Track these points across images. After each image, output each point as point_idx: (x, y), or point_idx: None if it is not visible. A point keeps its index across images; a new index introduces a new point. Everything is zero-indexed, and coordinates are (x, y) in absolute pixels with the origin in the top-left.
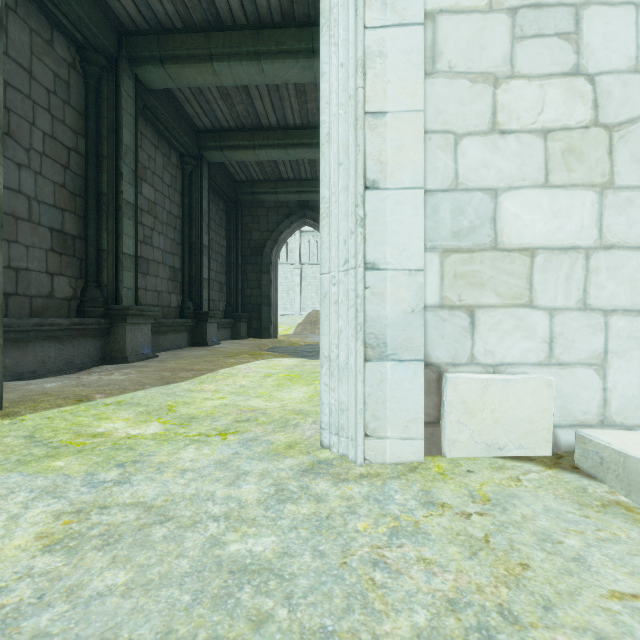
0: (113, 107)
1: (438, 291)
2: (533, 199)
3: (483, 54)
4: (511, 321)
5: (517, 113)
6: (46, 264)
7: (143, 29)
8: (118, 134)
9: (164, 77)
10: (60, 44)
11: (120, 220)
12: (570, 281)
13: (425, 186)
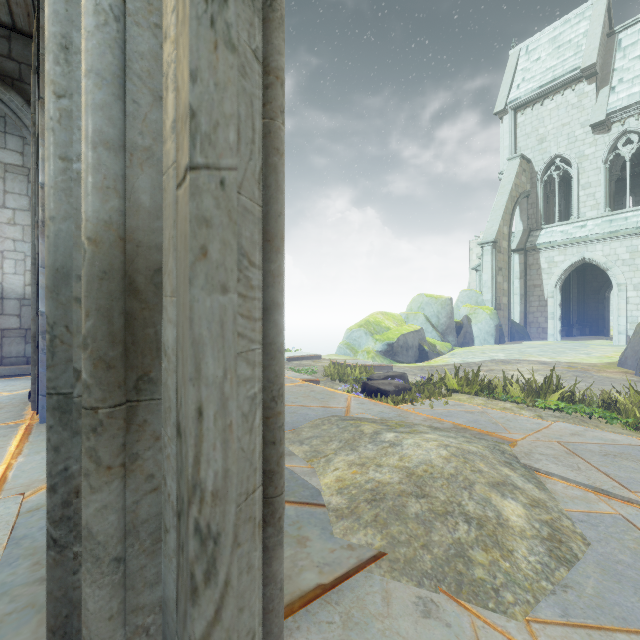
0: None
1: (629, 327)
2: None
3: (635, 302)
4: None
5: None
6: None
7: None
8: None
9: None
10: None
11: None
12: None
13: (627, 316)
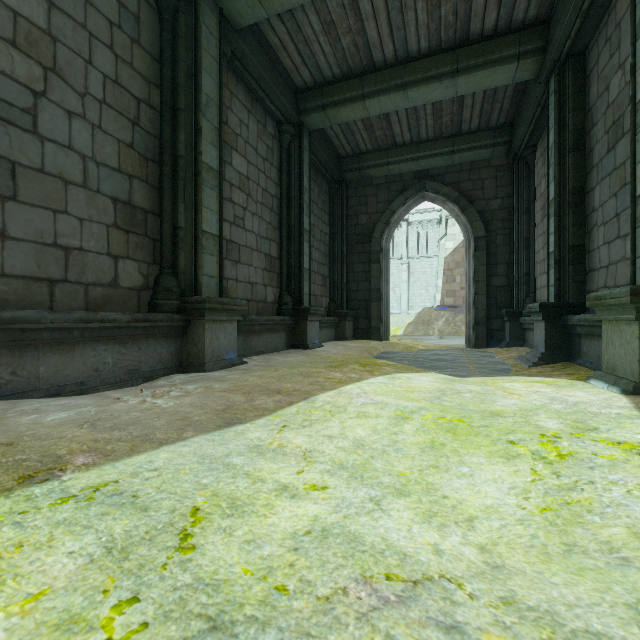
0: (191, 47)
1: None
2: None
3: None
4: None
5: None
6: (107, 244)
7: None
8: (197, 80)
9: (252, 3)
10: None
11: (199, 189)
12: None
13: None
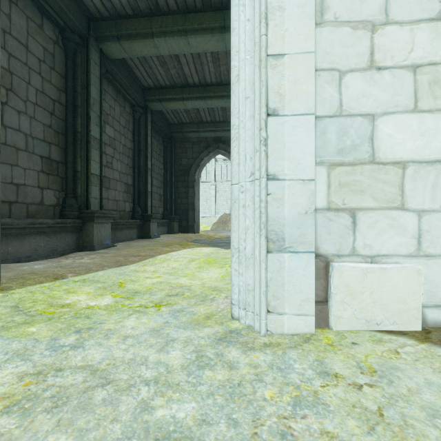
0: (85, 71)
1: (326, 197)
2: (404, 122)
3: (363, 6)
4: (386, 221)
5: (391, 52)
6: (38, 181)
7: (105, 16)
8: (88, 90)
9: (120, 50)
10: (48, 27)
11: (89, 150)
12: (436, 188)
13: (315, 113)
